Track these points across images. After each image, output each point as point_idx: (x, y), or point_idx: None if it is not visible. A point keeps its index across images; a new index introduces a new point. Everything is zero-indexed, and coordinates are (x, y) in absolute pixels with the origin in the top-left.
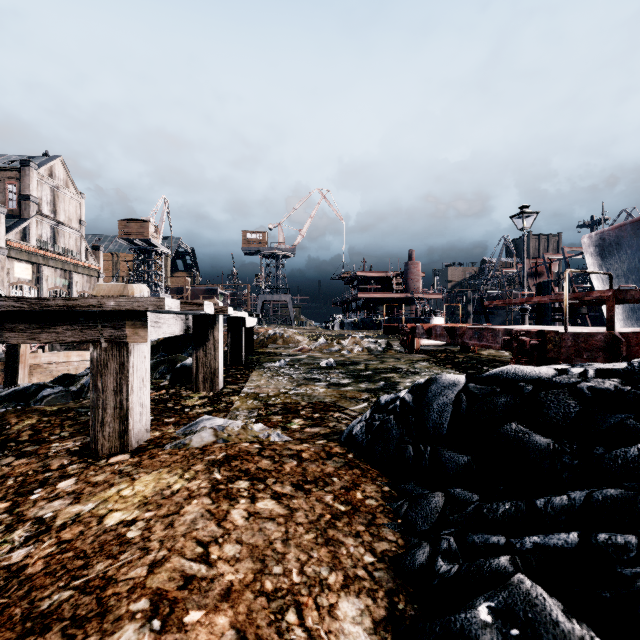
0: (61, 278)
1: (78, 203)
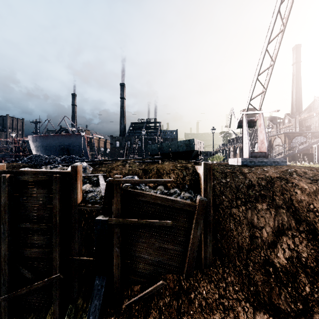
0: None
1: None
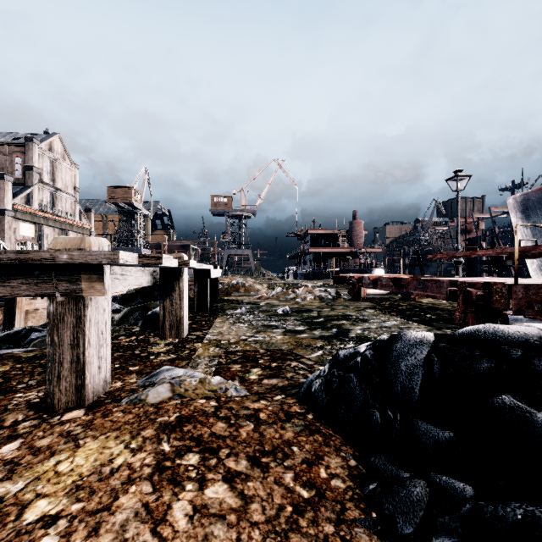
0: (59, 236)
1: (73, 173)
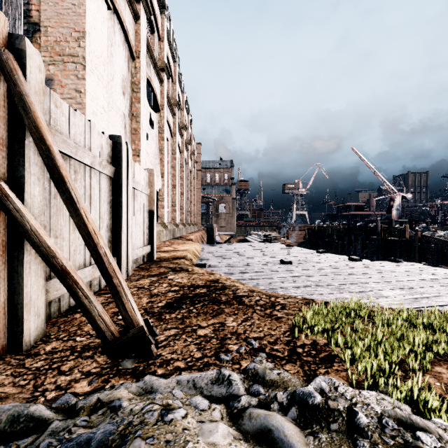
0: None
1: None
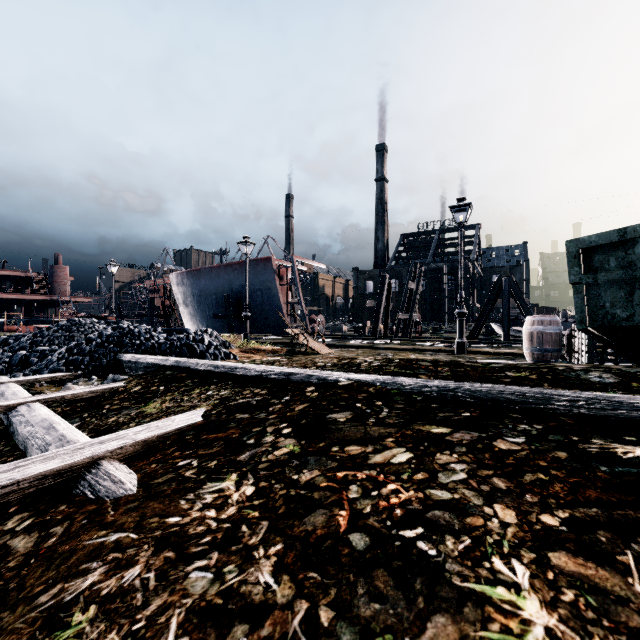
0: None
1: None
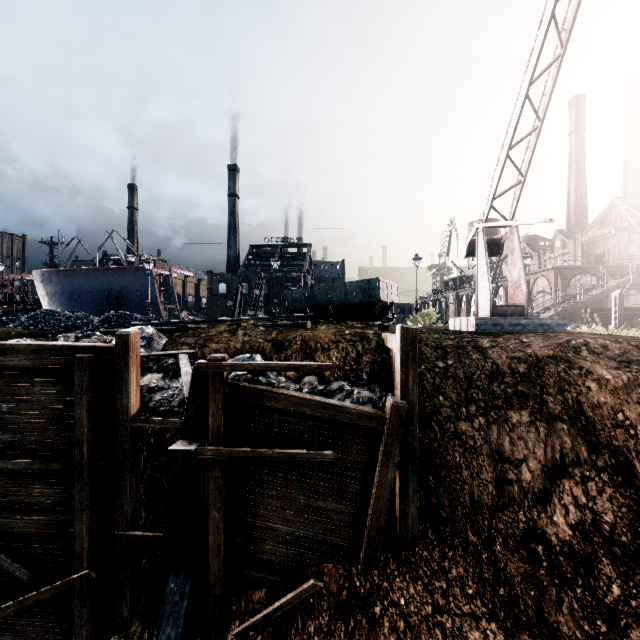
0: None
1: None
